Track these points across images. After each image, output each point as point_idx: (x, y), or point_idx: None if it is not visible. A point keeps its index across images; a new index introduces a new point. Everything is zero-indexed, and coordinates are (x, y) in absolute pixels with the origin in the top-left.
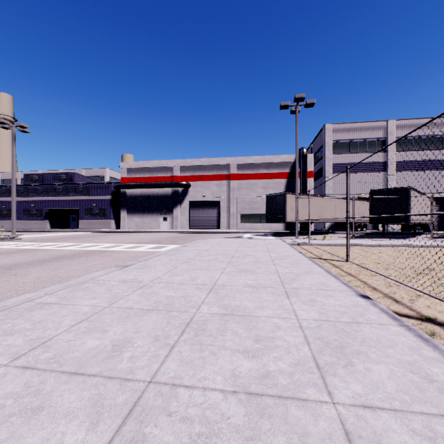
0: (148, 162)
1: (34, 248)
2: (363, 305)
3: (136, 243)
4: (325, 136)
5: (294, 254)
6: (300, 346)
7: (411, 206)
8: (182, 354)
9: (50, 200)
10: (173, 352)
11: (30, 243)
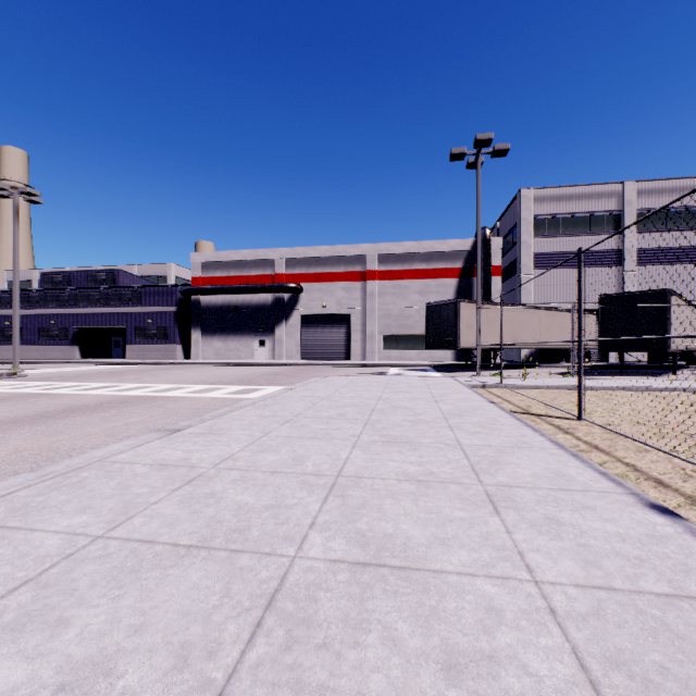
0: (235, 253)
1: (38, 392)
2: (673, 536)
3: (210, 384)
4: (520, 208)
5: (482, 405)
6: None
7: (670, 321)
8: None
9: (81, 313)
10: None
11: (36, 384)
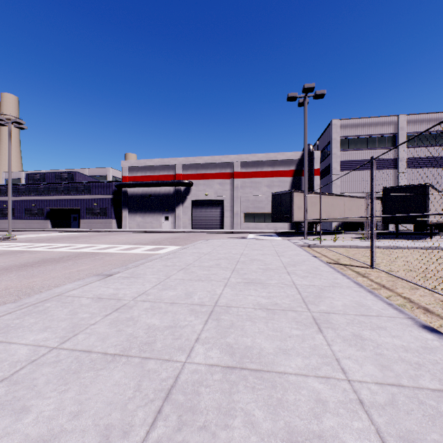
0: (150, 160)
1: (23, 250)
2: (440, 348)
3: (133, 244)
4: (332, 132)
5: (308, 258)
6: None
7: (429, 204)
8: None
9: (52, 199)
10: None
11: (22, 244)
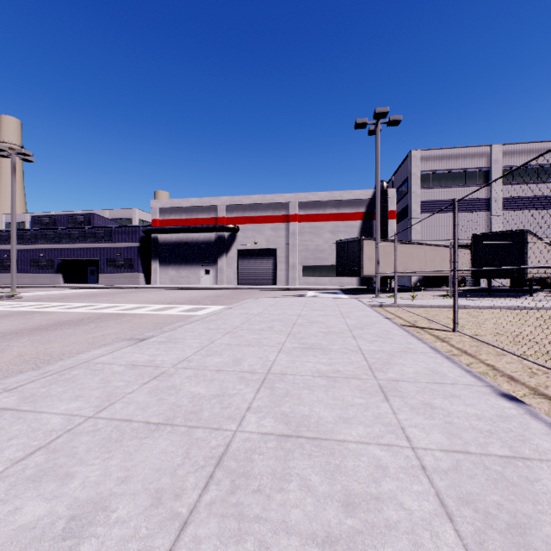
0: (186, 200)
1: (32, 310)
2: (516, 416)
3: (167, 304)
4: (410, 165)
5: (379, 320)
6: (435, 525)
7: (527, 255)
8: (201, 547)
9: (64, 248)
10: (182, 540)
11: (30, 304)
